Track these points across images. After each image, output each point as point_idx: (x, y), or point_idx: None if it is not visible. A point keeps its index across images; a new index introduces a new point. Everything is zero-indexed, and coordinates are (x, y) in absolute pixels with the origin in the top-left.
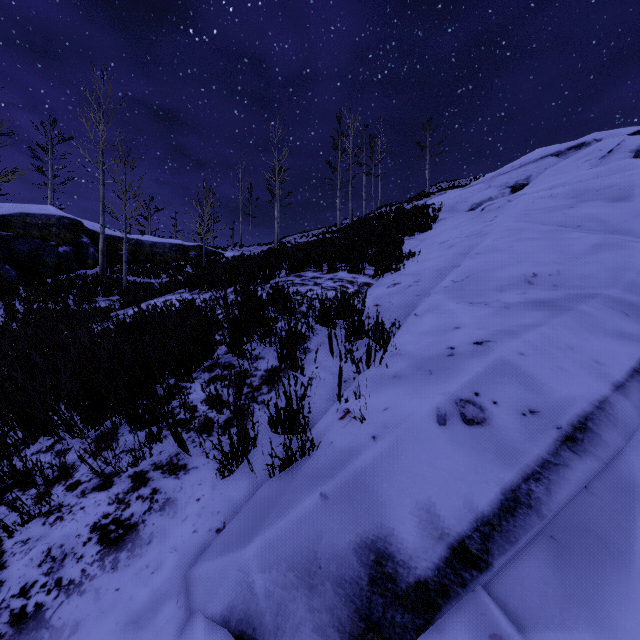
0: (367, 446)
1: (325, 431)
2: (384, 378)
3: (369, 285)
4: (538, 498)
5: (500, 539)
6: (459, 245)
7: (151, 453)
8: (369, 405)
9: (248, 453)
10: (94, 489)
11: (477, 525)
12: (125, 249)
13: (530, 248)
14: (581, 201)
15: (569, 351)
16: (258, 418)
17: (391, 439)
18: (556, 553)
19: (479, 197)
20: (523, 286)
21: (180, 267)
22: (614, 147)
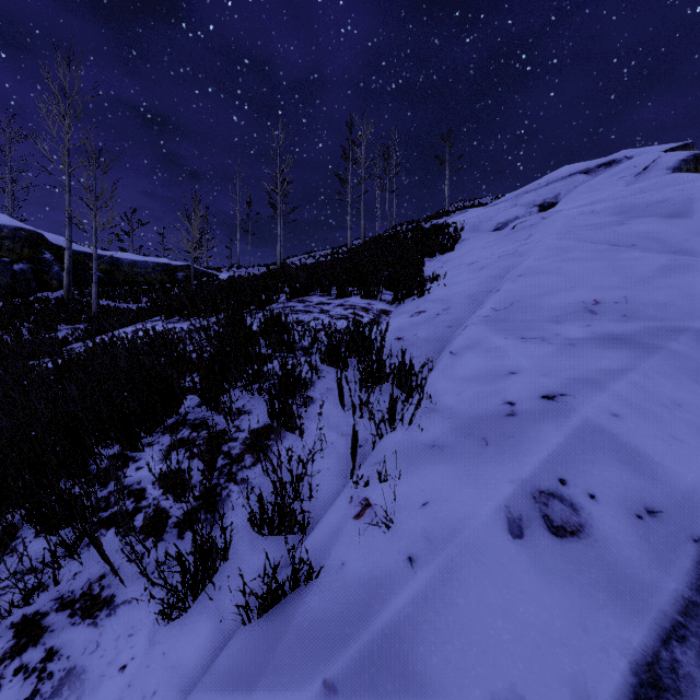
0: (401, 578)
1: (333, 539)
2: (418, 448)
3: (387, 313)
4: (689, 675)
5: None
6: (492, 266)
7: (57, 579)
8: (399, 495)
9: (214, 572)
10: None
11: None
12: (95, 268)
13: (583, 270)
14: (630, 217)
15: (677, 409)
16: (235, 507)
17: (439, 565)
18: None
19: (505, 216)
20: (584, 316)
21: (165, 290)
22: (650, 164)
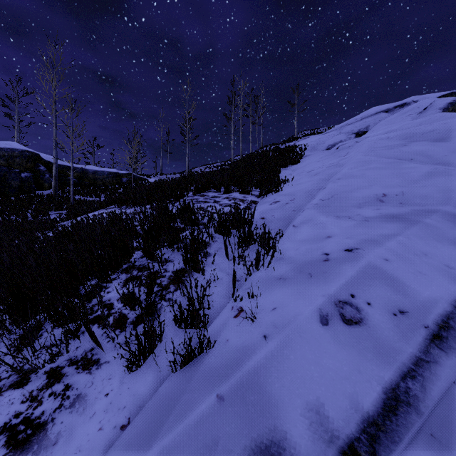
0: (259, 345)
1: (222, 328)
2: (271, 279)
3: (256, 202)
4: (415, 395)
5: (385, 439)
6: (322, 173)
7: (68, 349)
8: (259, 304)
9: (155, 347)
10: (11, 386)
11: (364, 426)
12: (72, 175)
13: (378, 175)
14: (411, 141)
15: (424, 257)
16: (165, 314)
17: (280, 339)
18: (439, 453)
19: (333, 140)
20: (376, 203)
21: (115, 189)
22: (428, 105)
